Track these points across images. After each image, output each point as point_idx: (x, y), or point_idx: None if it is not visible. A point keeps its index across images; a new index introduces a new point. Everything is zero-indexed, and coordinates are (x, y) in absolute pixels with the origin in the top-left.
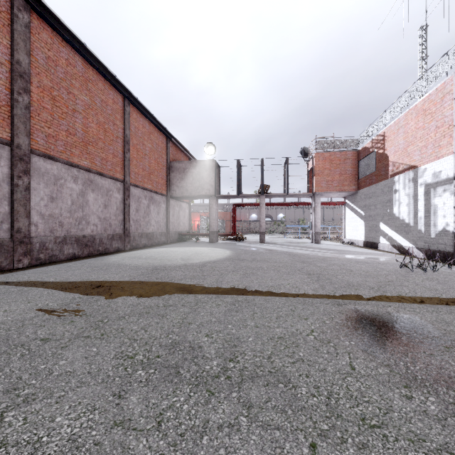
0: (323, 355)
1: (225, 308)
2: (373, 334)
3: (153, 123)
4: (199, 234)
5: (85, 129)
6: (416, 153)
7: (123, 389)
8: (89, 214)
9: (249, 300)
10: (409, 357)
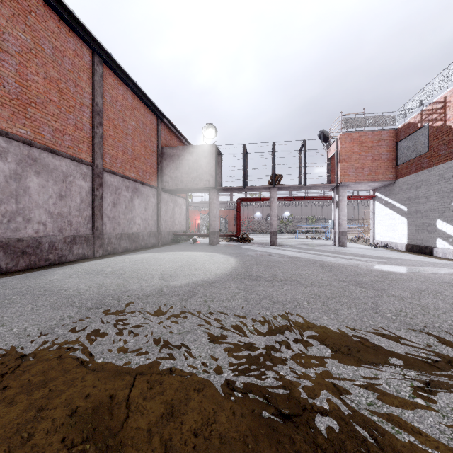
0: None
1: None
2: None
3: (138, 95)
4: (197, 234)
5: (22, 81)
6: None
7: None
8: (30, 207)
9: None
10: None
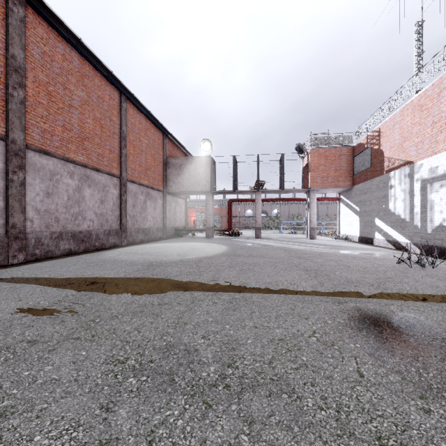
0: (328, 359)
1: (222, 307)
2: (379, 335)
3: (150, 119)
4: (195, 229)
5: (81, 124)
6: (412, 148)
7: (111, 401)
8: (85, 209)
9: (246, 298)
10: (421, 362)
